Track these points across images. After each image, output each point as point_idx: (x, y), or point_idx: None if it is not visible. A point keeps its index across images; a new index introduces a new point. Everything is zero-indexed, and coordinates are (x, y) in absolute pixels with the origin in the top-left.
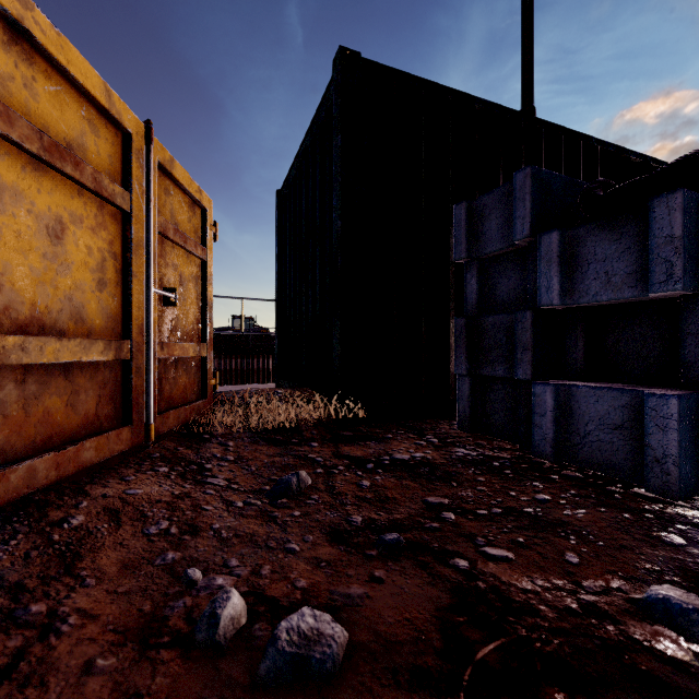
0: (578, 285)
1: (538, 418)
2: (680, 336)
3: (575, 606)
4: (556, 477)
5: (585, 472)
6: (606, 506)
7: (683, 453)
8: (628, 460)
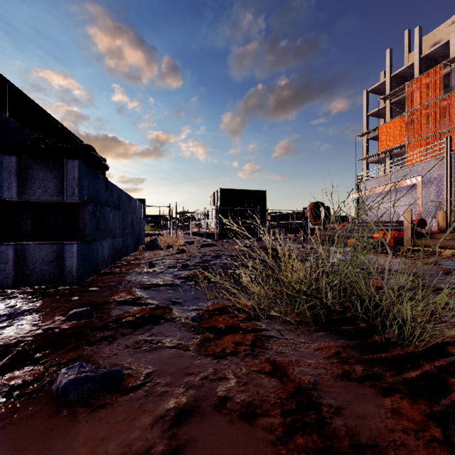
0: (29, 190)
1: (3, 265)
2: (77, 219)
3: (41, 331)
4: (18, 295)
5: (34, 288)
6: (48, 297)
7: (78, 266)
8: (56, 275)
